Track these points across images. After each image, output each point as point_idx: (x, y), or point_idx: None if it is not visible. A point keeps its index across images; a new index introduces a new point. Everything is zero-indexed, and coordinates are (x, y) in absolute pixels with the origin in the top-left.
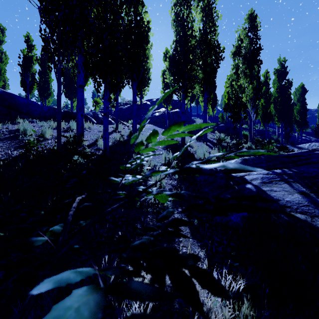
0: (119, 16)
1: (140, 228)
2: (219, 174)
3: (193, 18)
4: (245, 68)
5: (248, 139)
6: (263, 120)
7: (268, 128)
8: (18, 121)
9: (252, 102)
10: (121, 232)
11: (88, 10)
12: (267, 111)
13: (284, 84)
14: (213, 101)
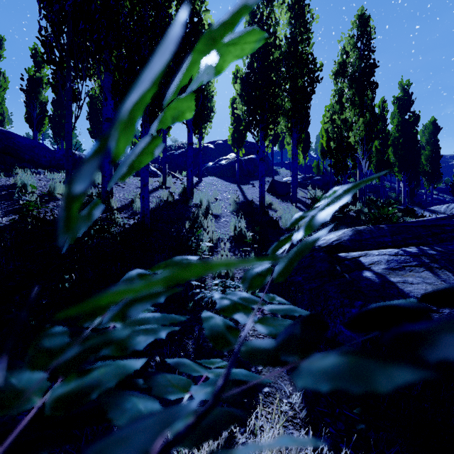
0: (165, 12)
1: (192, 347)
2: (318, 253)
3: (277, 19)
4: (353, 94)
5: (356, 198)
6: (377, 171)
7: (383, 183)
8: (17, 172)
9: (363, 144)
10: (160, 356)
11: (120, 5)
12: (383, 157)
13: (408, 119)
14: (305, 144)
